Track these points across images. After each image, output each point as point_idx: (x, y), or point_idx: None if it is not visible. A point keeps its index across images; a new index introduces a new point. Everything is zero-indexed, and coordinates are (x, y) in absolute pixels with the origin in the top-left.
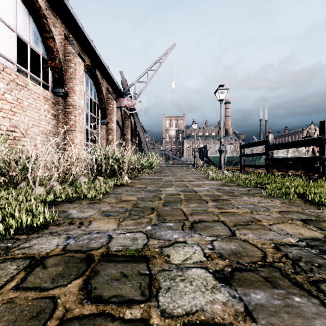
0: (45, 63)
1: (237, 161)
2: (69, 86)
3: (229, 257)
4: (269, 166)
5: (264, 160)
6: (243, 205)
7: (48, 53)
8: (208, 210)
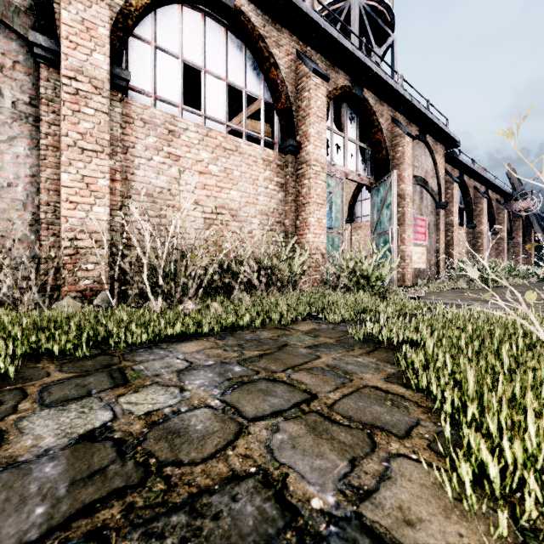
0: (462, 210)
1: None
2: (476, 220)
3: None
4: None
5: None
6: None
7: (464, 204)
8: None
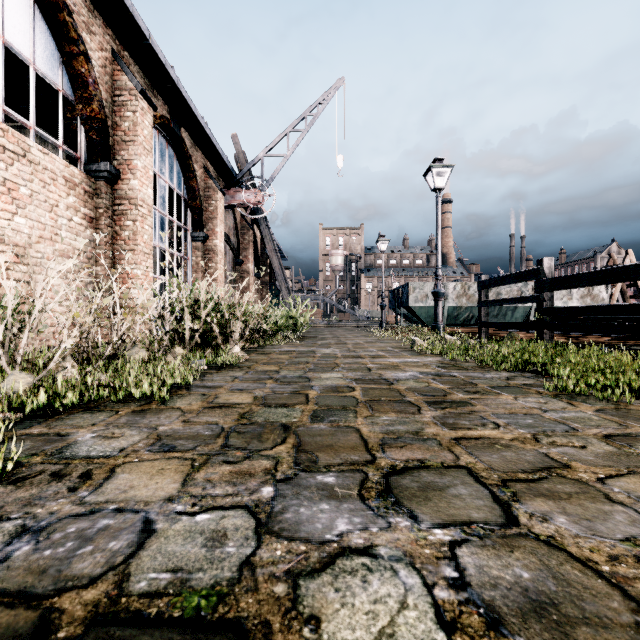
0: (70, 110)
1: (469, 315)
2: (121, 158)
3: (526, 631)
4: (545, 326)
5: (522, 314)
6: (506, 416)
7: (75, 88)
8: (423, 432)
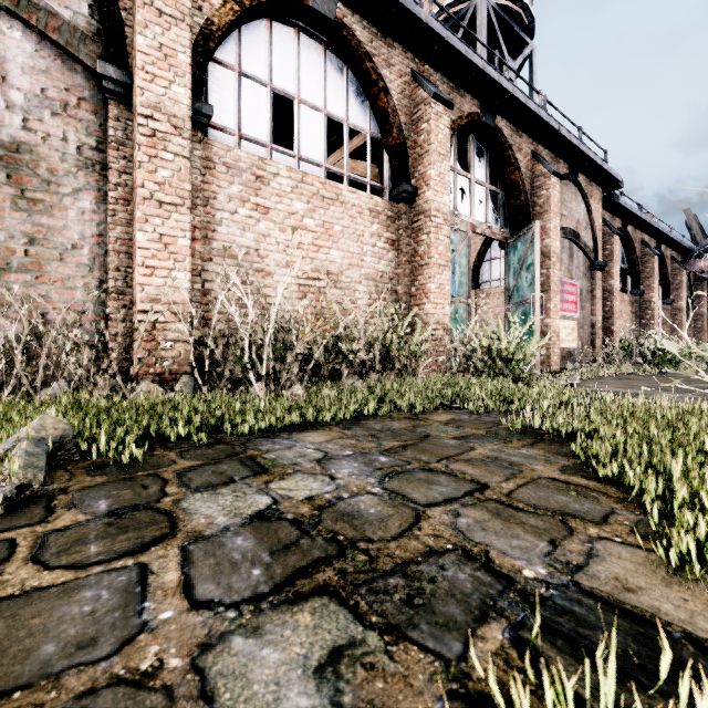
0: (624, 271)
1: None
2: (644, 284)
3: None
4: None
5: None
6: None
7: (628, 264)
8: None
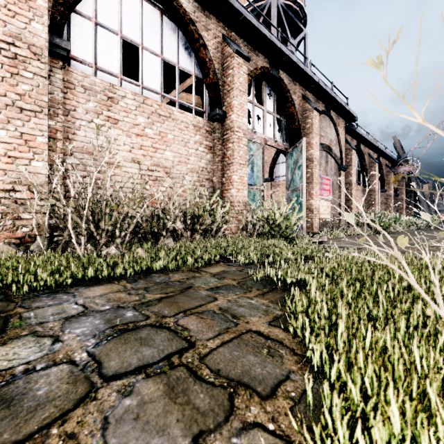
0: (359, 172)
1: None
2: (370, 180)
3: None
4: None
5: None
6: None
7: (361, 167)
8: None
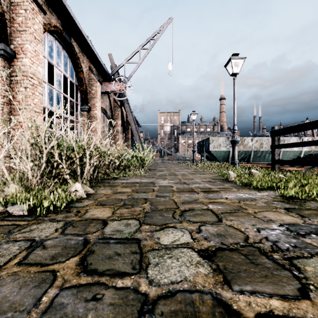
0: None
1: (244, 156)
2: (16, 43)
3: None
4: None
5: None
6: None
7: None
8: None
